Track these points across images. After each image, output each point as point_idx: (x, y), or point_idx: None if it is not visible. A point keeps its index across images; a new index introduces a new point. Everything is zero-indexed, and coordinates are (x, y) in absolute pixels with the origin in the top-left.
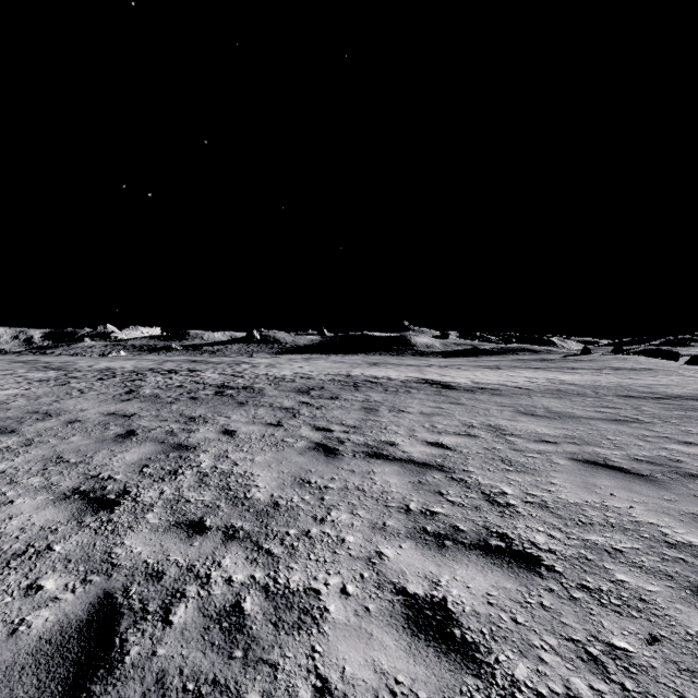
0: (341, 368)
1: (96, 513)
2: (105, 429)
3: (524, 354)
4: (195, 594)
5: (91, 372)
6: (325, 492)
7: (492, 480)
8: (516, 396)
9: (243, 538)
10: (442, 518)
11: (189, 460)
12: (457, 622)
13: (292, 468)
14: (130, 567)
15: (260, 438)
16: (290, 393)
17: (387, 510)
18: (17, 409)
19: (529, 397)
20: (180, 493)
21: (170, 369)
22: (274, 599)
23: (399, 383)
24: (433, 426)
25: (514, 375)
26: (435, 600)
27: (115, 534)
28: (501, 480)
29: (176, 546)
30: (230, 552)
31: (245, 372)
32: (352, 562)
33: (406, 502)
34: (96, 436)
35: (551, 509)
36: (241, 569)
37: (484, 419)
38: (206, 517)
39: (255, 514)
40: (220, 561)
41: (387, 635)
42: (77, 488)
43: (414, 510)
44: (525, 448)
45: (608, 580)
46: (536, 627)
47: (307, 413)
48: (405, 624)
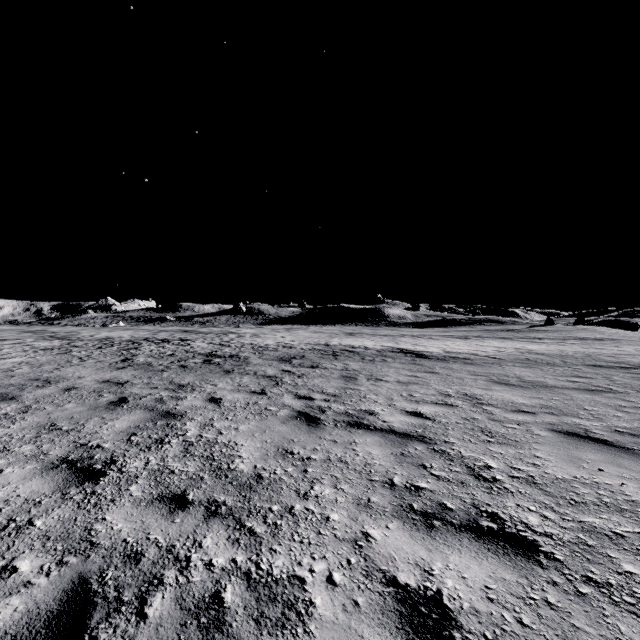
0: (320, 337)
1: (81, 484)
2: (99, 396)
3: (490, 325)
4: (173, 581)
5: (91, 341)
6: (308, 464)
7: (474, 452)
8: (487, 365)
9: (225, 514)
10: (428, 494)
11: (175, 429)
12: (456, 622)
13: (275, 437)
14: (108, 547)
15: (244, 407)
16: (273, 361)
17: (371, 485)
18: (21, 376)
19: (500, 366)
20: (165, 463)
21: (164, 338)
22: (256, 588)
23: (375, 352)
24: (410, 395)
25: (483, 345)
26: (429, 593)
27: (97, 508)
28: (483, 452)
29: (157, 523)
30: (212, 530)
31: (232, 341)
32: (338, 544)
33: (389, 475)
34: (90, 403)
35: (539, 486)
36: (222, 551)
37: (460, 388)
38: (189, 490)
39: (238, 487)
40: (201, 541)
41: (380, 637)
42: (66, 456)
43: (399, 485)
44: (503, 418)
45: (614, 572)
46: (544, 631)
47: (289, 382)
48: (398, 623)
